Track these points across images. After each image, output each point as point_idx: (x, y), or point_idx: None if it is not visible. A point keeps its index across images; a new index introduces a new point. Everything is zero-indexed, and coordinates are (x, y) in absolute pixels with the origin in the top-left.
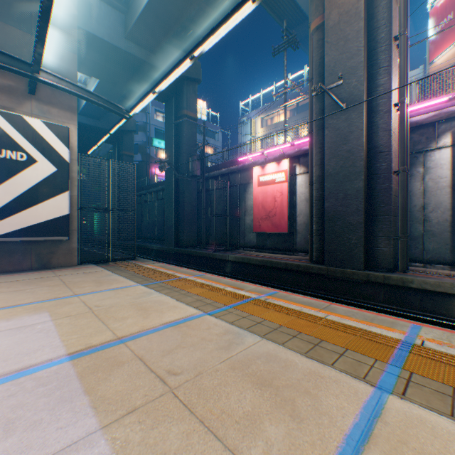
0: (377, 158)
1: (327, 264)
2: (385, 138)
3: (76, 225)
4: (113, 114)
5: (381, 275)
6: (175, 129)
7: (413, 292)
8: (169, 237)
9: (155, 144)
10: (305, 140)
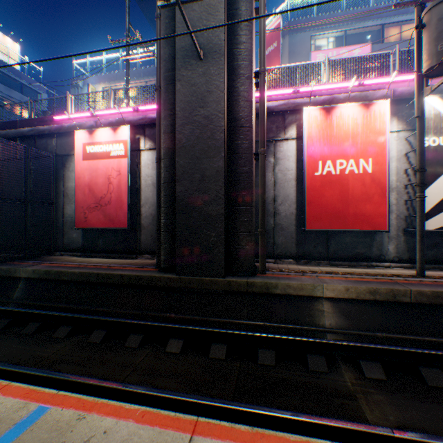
0: (239, 134)
1: (180, 272)
2: (247, 110)
3: None
4: None
5: (245, 281)
6: None
7: (278, 299)
8: None
9: None
10: (153, 106)
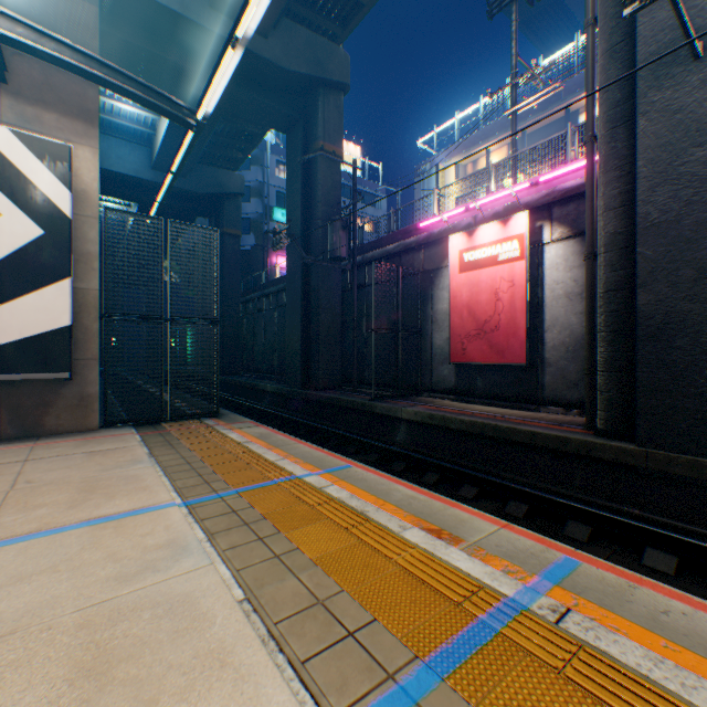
0: None
1: (644, 443)
2: None
3: (95, 349)
4: (207, 166)
5: None
6: (303, 178)
7: None
8: (293, 370)
9: (276, 217)
10: (564, 170)
